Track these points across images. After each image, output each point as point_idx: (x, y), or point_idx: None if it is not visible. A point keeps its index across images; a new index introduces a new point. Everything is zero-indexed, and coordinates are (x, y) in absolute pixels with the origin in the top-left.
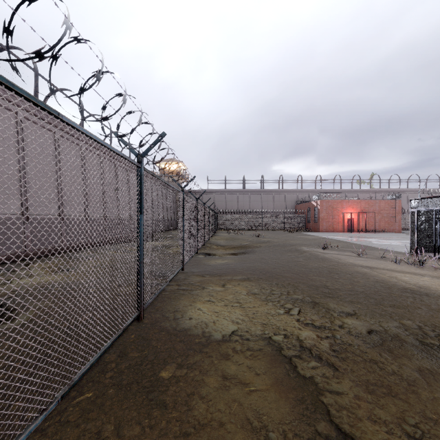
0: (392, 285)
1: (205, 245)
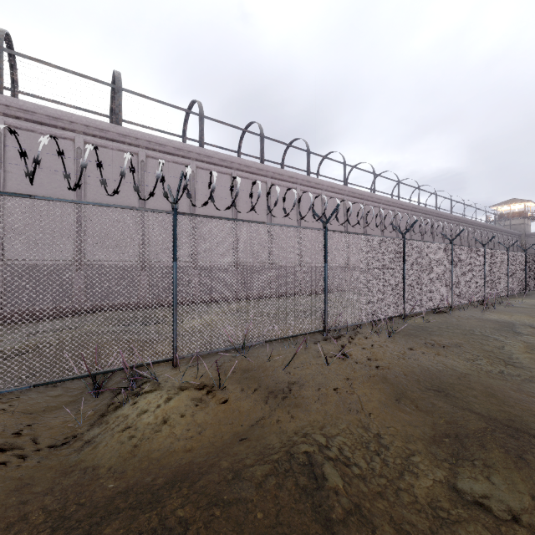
0: None
1: None
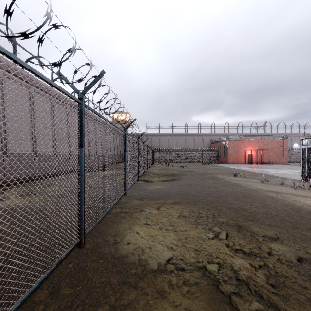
0: (299, 208)
1: (145, 174)
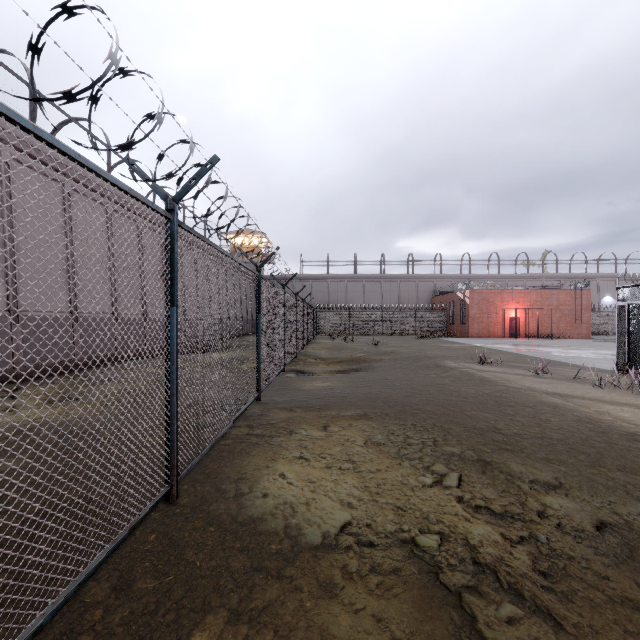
0: (607, 428)
1: (298, 358)
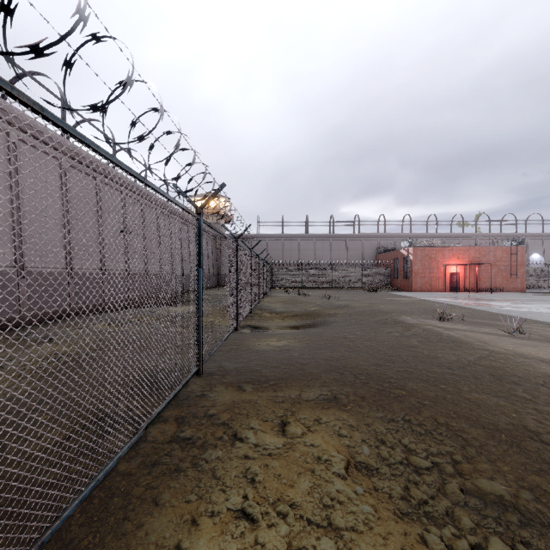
0: None
1: (253, 312)
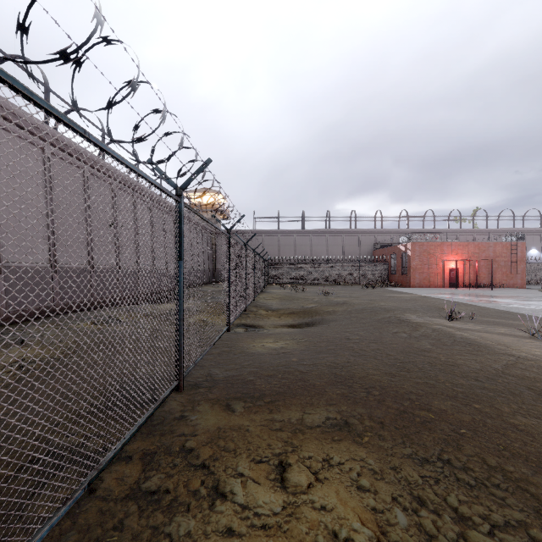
0: None
1: (249, 309)
